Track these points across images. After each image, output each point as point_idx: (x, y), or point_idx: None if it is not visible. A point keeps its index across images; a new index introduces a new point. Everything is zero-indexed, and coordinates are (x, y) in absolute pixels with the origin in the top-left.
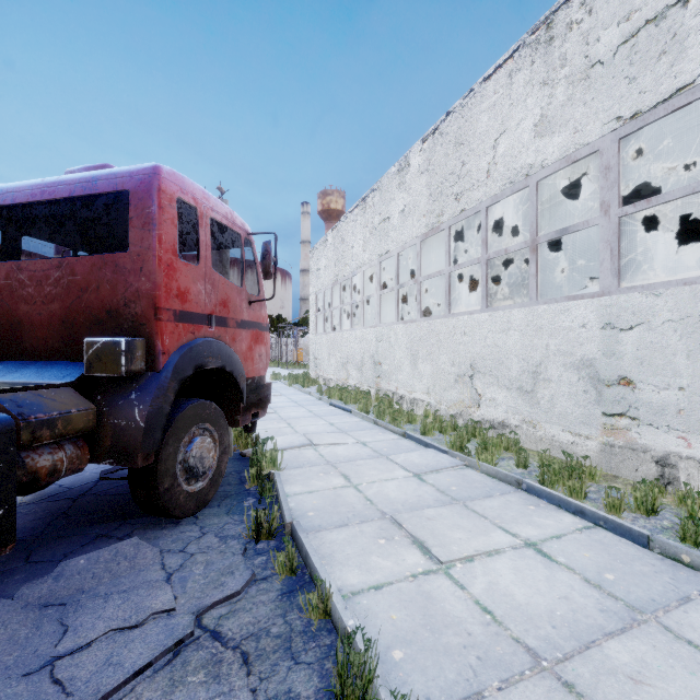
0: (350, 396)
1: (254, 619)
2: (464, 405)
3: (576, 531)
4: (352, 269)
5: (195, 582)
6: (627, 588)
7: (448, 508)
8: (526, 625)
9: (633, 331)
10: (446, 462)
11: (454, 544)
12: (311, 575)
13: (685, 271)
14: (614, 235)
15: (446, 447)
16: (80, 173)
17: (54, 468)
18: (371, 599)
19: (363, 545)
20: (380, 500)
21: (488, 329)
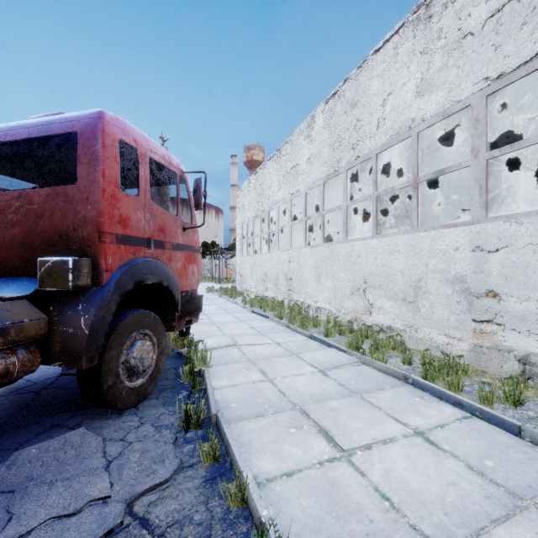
0: (268, 305)
1: (179, 506)
2: (358, 312)
3: (457, 420)
4: (270, 205)
5: (130, 469)
6: (506, 475)
7: (348, 399)
8: (421, 511)
9: (499, 253)
10: (345, 359)
11: (354, 433)
12: (231, 463)
13: (532, 206)
14: (482, 174)
15: (345, 347)
16: (37, 118)
17: (6, 371)
18: (283, 486)
19: (277, 434)
20: (291, 393)
21: (378, 252)
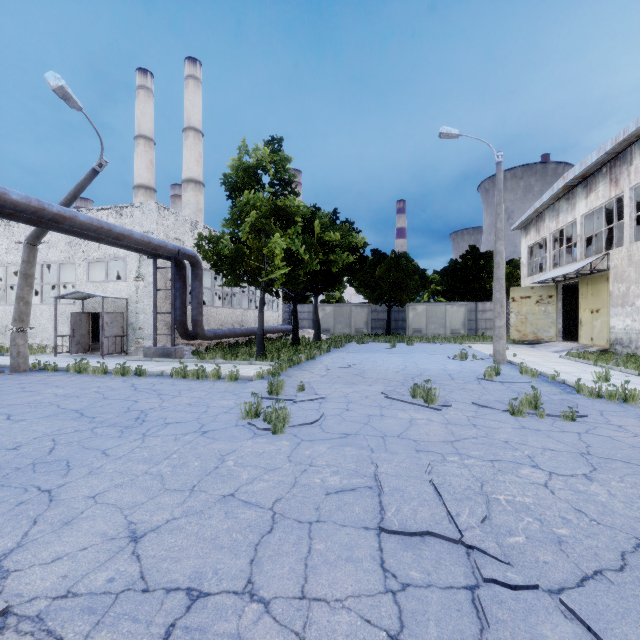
0: None
1: None
2: None
3: None
4: None
5: None
6: None
7: None
8: None
9: None
10: None
11: None
12: None
13: None
14: None
15: None
16: None
17: None
18: None
19: None
20: None
21: None
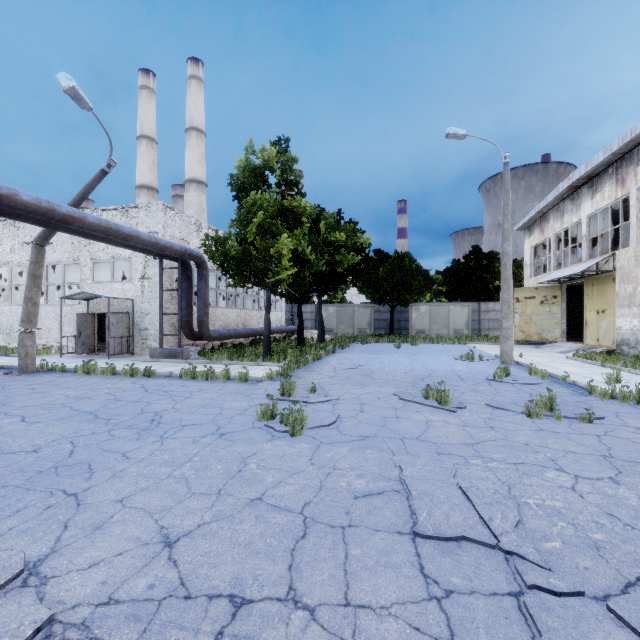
0: None
1: None
2: None
3: None
4: None
5: None
6: None
7: None
8: None
9: None
10: None
11: None
12: None
13: None
14: None
15: None
16: None
17: None
18: None
19: None
20: None
21: None
